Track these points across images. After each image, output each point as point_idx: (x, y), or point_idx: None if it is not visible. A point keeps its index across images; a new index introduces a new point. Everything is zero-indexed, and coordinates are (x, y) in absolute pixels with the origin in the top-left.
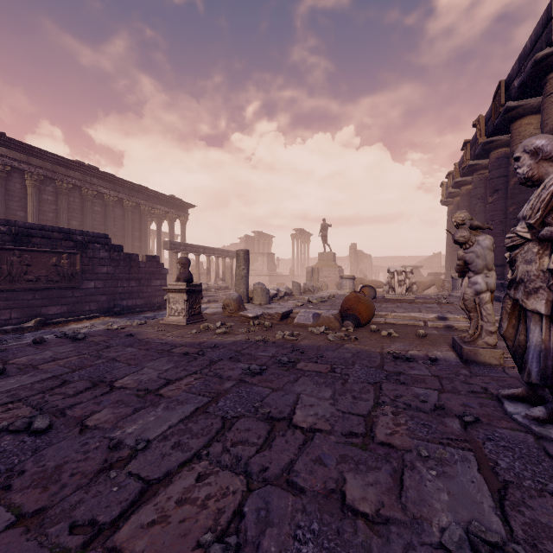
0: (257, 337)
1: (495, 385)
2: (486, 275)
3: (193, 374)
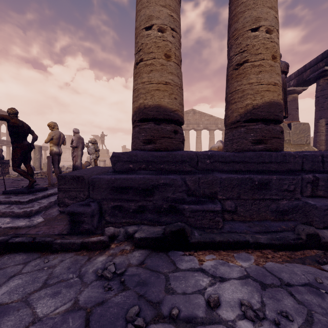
0: None
1: None
2: (92, 155)
3: None
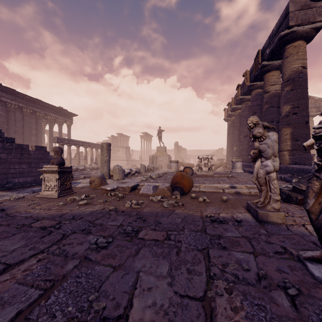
0: (111, 207)
1: (289, 244)
2: (273, 160)
3: (38, 254)
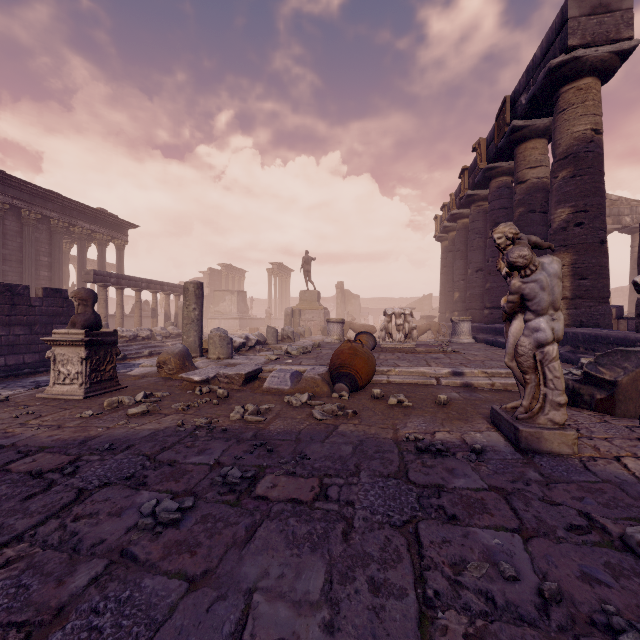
0: (199, 419)
1: (596, 505)
2: (552, 317)
3: (8, 545)
